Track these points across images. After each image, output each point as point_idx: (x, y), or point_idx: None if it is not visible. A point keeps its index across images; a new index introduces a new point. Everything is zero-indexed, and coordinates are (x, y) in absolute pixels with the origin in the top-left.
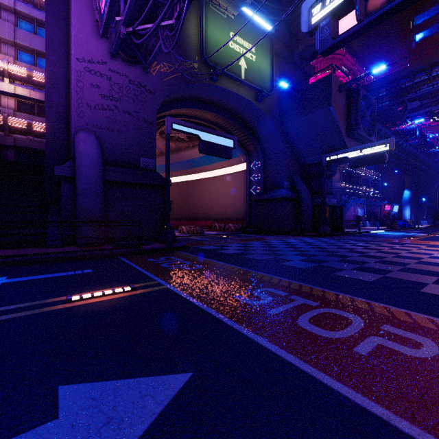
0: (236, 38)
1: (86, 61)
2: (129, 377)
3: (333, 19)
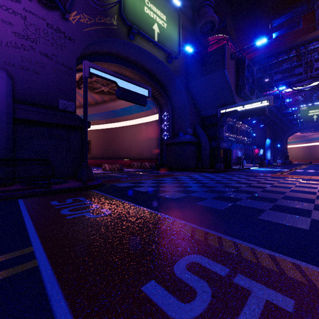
0: (150, 5)
1: None
2: None
3: None
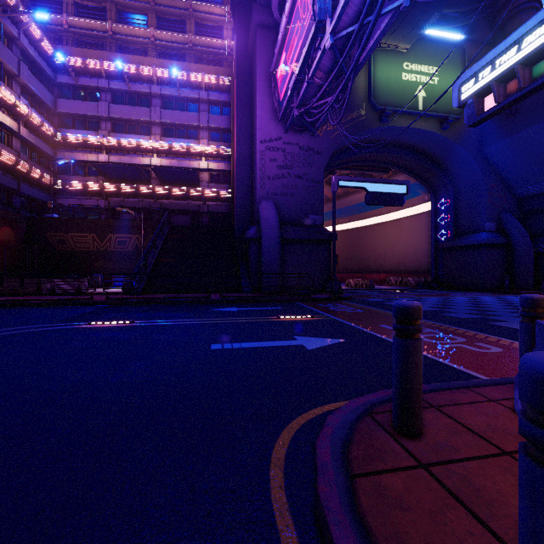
0: (411, 66)
1: (267, 141)
2: (319, 338)
3: (478, 99)
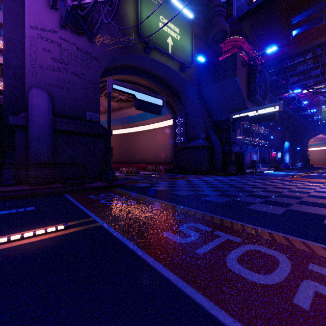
0: (164, 20)
1: (39, 29)
2: None
3: None
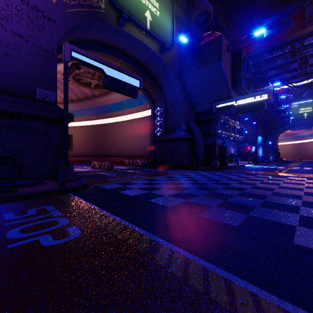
0: None
1: None
2: None
3: None
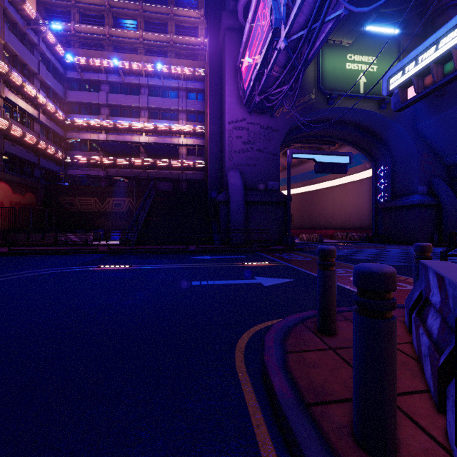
0: (353, 57)
1: (234, 122)
2: (273, 278)
3: (402, 89)
